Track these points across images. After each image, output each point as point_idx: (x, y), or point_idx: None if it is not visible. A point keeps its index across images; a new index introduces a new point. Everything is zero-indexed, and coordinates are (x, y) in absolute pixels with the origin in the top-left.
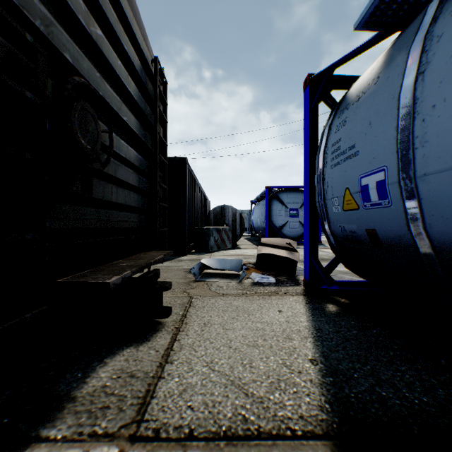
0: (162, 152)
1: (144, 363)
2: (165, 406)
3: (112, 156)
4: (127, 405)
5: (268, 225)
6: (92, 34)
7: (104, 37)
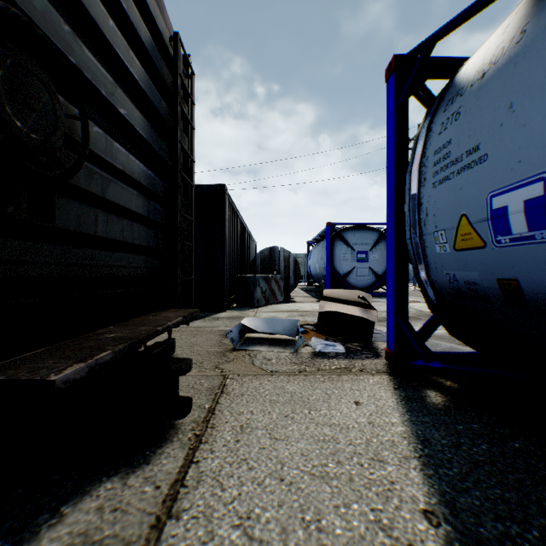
0: (187, 172)
1: (129, 517)
2: None
3: (101, 167)
4: None
5: (330, 272)
6: None
7: None
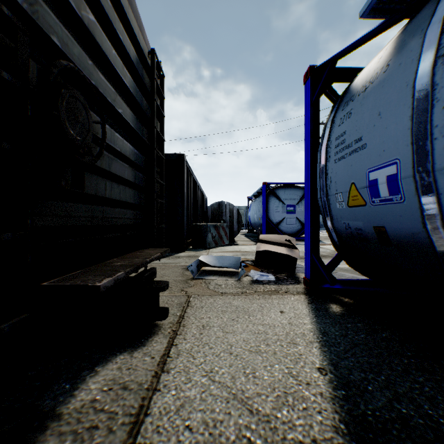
0: (159, 147)
1: (138, 372)
2: (160, 426)
3: (106, 150)
4: (118, 424)
5: (265, 221)
6: (84, 18)
7: (97, 23)
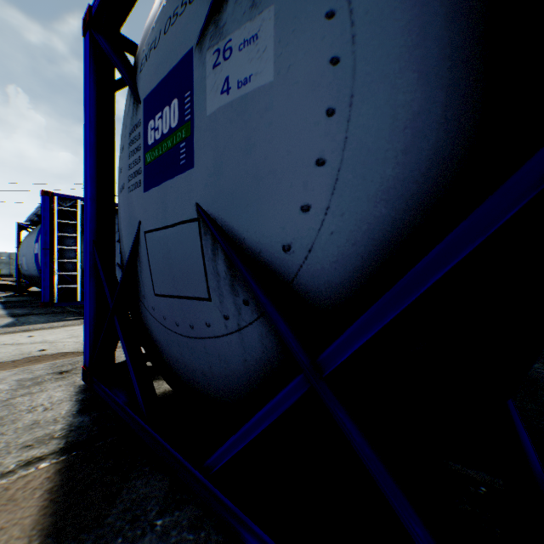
0: None
1: None
2: None
3: None
4: None
5: None
6: None
7: None
